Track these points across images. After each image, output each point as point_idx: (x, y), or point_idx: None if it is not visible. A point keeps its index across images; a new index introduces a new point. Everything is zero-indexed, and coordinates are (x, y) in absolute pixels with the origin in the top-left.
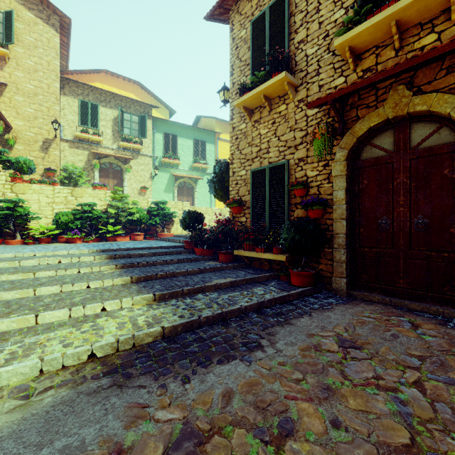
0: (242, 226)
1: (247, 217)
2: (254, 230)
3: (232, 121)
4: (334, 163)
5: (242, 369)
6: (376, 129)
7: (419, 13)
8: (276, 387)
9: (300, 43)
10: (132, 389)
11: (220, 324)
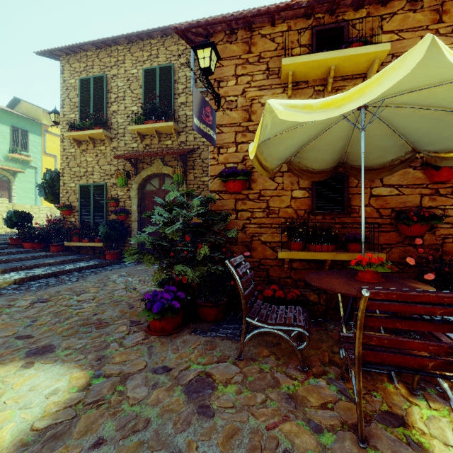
0: (72, 224)
1: (76, 218)
2: (82, 228)
3: (63, 143)
4: (132, 190)
5: (66, 286)
6: (152, 176)
7: (164, 130)
8: (82, 287)
9: (114, 112)
10: (6, 296)
11: (53, 277)
